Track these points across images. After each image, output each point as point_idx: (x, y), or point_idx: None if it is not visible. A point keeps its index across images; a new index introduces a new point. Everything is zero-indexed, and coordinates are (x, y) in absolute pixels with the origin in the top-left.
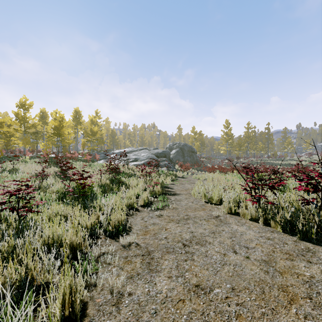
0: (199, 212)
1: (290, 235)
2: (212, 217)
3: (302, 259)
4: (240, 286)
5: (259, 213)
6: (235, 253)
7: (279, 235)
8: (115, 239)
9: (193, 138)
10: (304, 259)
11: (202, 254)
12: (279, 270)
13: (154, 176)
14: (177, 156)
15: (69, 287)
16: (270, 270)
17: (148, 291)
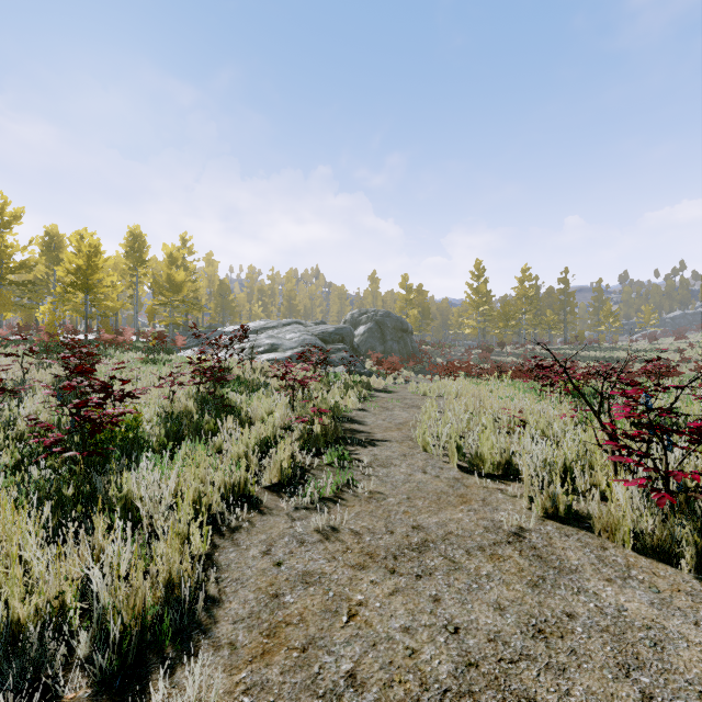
0: (453, 510)
1: None
2: (503, 537)
3: None
4: None
5: (676, 530)
6: None
7: None
8: None
9: (404, 301)
10: None
11: None
12: None
13: (316, 388)
14: (370, 341)
15: None
16: None
17: None
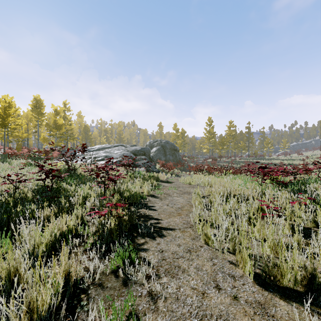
0: None
1: None
2: None
3: None
4: None
5: None
6: None
7: None
8: None
9: (175, 136)
10: None
11: None
12: None
13: (125, 181)
14: (158, 155)
15: None
16: None
17: None
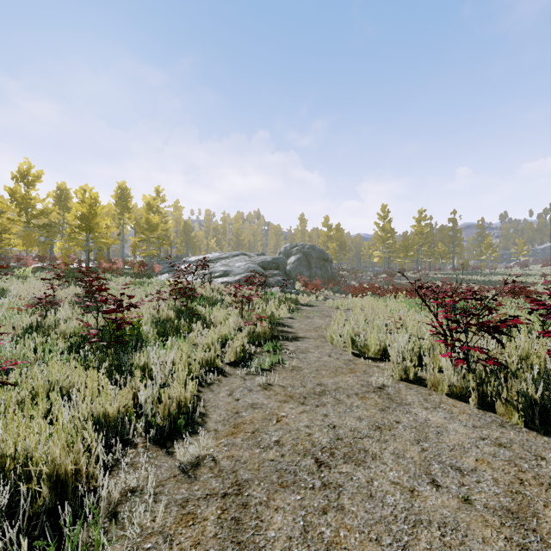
0: (344, 376)
1: (542, 434)
2: (371, 389)
3: None
4: None
5: (468, 382)
6: (436, 486)
7: (519, 434)
8: (167, 448)
9: (326, 236)
10: None
11: (360, 490)
12: None
13: (258, 303)
14: (299, 268)
15: None
16: (532, 543)
17: None
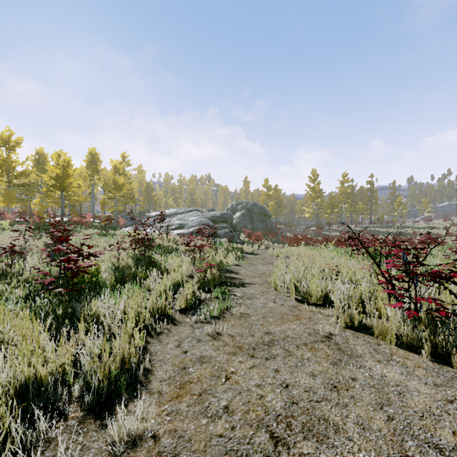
0: (290, 324)
1: None
2: (319, 338)
3: None
4: None
5: (420, 333)
6: None
7: None
8: (101, 420)
9: (266, 196)
10: None
11: None
12: None
13: (208, 252)
14: (243, 222)
15: None
16: None
17: None
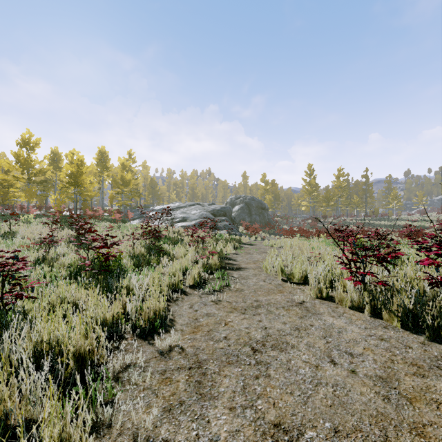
0: (274, 295)
1: (413, 332)
2: (294, 304)
3: (438, 374)
4: (347, 424)
5: (364, 298)
6: (334, 364)
7: (397, 332)
8: (148, 341)
9: (263, 190)
10: (441, 375)
11: (281, 366)
12: (406, 395)
13: (210, 242)
14: (242, 215)
15: (58, 439)
16: (392, 395)
17: (197, 436)
